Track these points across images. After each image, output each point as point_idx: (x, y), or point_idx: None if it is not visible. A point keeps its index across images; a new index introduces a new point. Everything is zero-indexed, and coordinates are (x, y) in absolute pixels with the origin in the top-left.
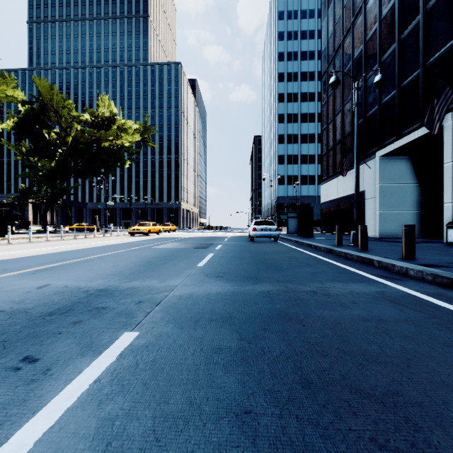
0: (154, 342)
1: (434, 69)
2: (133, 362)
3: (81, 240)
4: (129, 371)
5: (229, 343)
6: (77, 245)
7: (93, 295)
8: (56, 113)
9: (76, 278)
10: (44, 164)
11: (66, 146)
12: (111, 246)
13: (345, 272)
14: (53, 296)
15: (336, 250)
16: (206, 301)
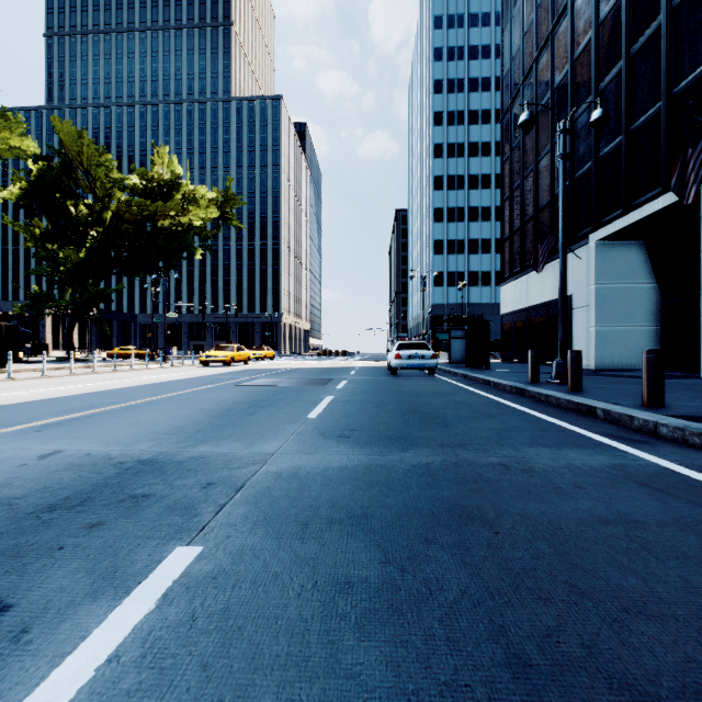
0: (229, 567)
1: (684, 100)
2: (186, 612)
3: (125, 373)
4: (178, 634)
5: (365, 571)
6: (117, 381)
7: (130, 471)
8: (87, 175)
9: (107, 439)
10: (68, 254)
11: (102, 225)
12: (171, 383)
13: (551, 428)
14: (62, 474)
15: (531, 391)
16: (322, 484)
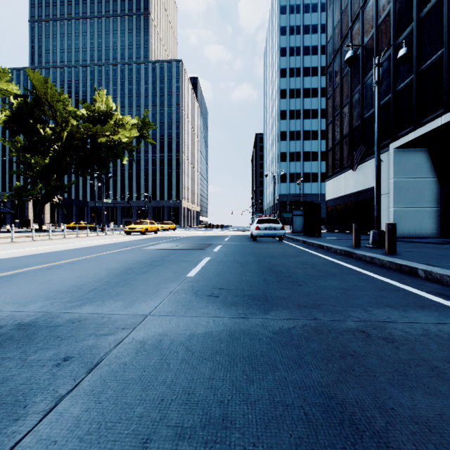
0: None
1: None
2: None
3: (71, 239)
4: None
5: None
6: (61, 245)
7: None
8: (50, 108)
9: (10, 298)
10: (37, 160)
11: (61, 141)
12: (97, 247)
13: (386, 287)
14: None
15: (358, 254)
16: (182, 359)
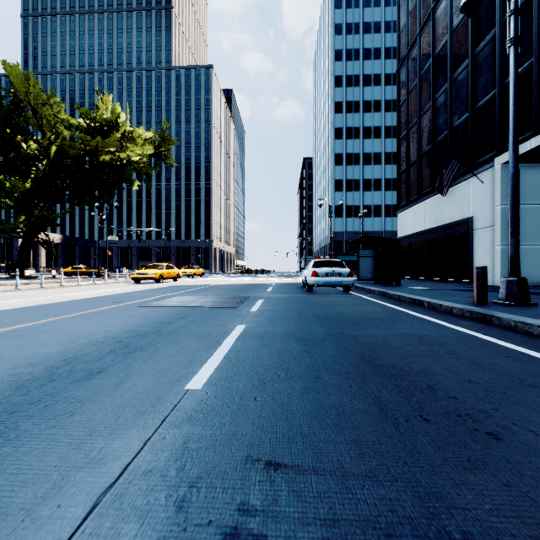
0: None
1: None
2: None
3: (49, 290)
4: None
5: None
6: (19, 300)
7: None
8: (35, 113)
9: None
10: (15, 183)
11: (49, 159)
12: (70, 303)
13: None
14: None
15: (507, 319)
16: None
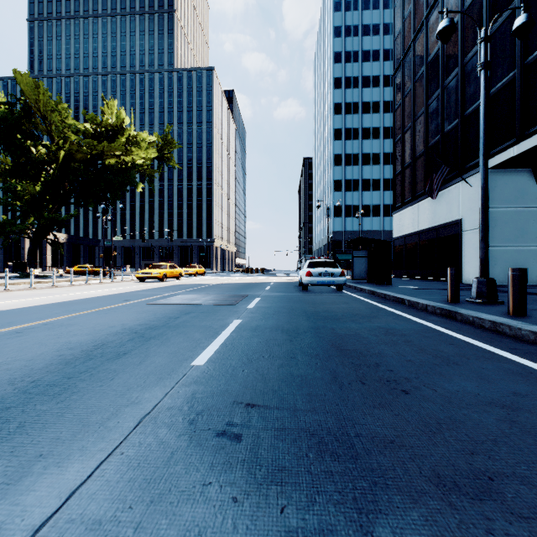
0: None
1: None
2: None
3: (61, 288)
4: None
5: None
6: (37, 298)
7: None
8: (44, 120)
9: None
10: (26, 186)
11: (57, 163)
12: (85, 301)
13: None
14: None
15: (467, 315)
16: None
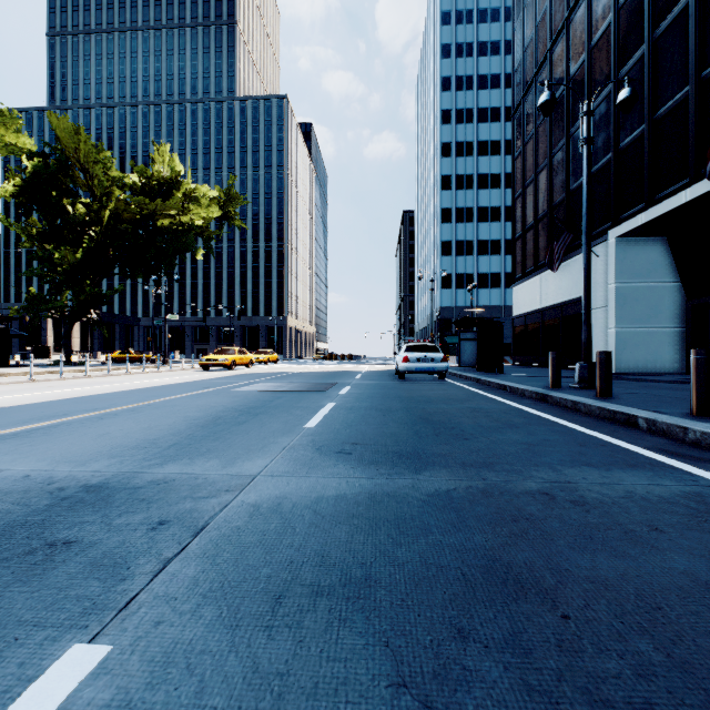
0: (138, 696)
1: None
2: None
3: (119, 377)
4: None
5: (365, 707)
6: (107, 385)
7: (66, 502)
8: (84, 172)
9: (60, 456)
10: (64, 254)
11: (100, 225)
12: (162, 388)
13: (589, 442)
14: None
15: (555, 397)
16: (311, 523)
